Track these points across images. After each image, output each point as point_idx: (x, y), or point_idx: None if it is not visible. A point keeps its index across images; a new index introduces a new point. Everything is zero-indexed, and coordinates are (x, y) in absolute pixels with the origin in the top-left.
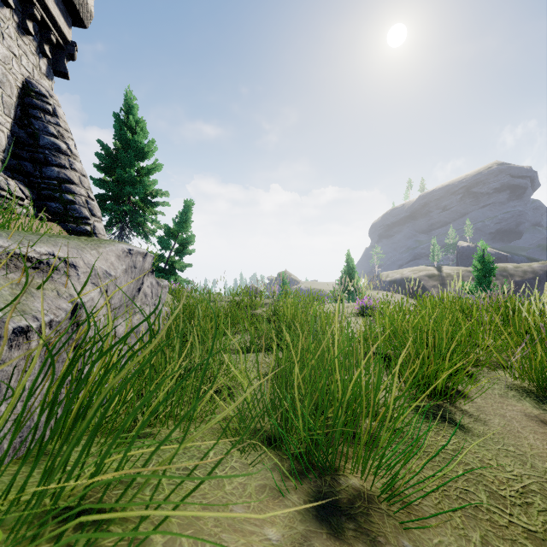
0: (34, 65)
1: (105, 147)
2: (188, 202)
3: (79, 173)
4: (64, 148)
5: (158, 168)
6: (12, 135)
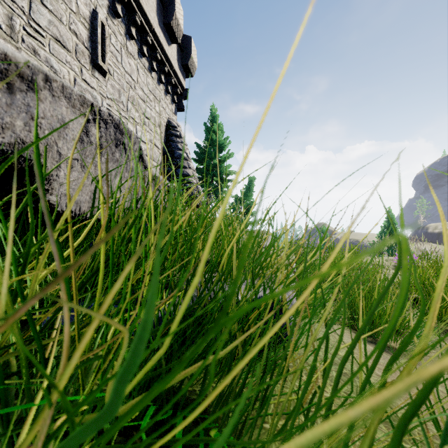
0: (170, 110)
1: (199, 147)
2: (250, 177)
3: (192, 169)
4: (185, 156)
5: (230, 156)
6: (163, 154)
